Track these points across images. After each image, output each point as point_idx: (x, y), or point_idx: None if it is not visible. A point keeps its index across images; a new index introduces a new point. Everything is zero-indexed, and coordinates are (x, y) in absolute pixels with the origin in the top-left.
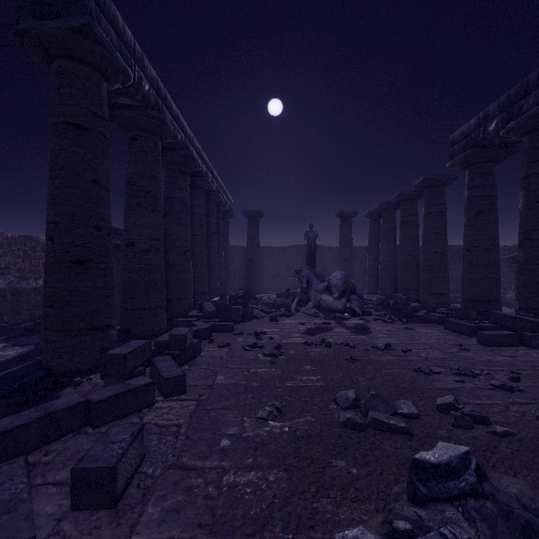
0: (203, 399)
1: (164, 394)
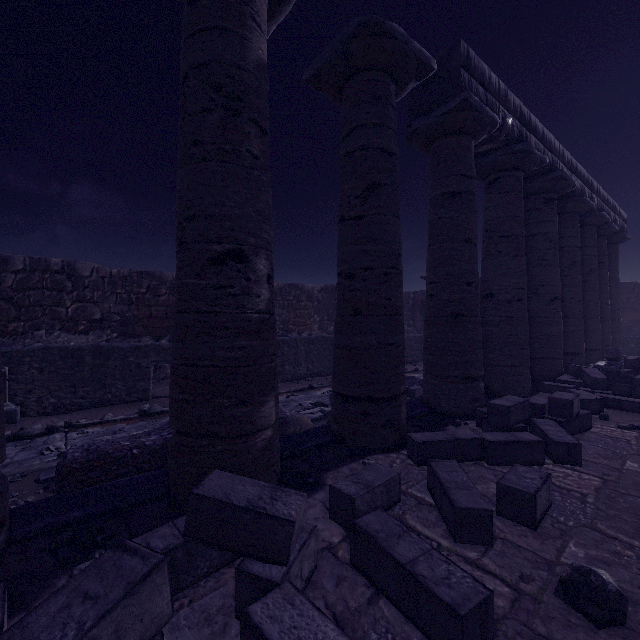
0: (609, 479)
1: (554, 458)
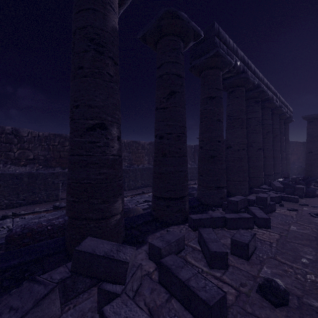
0: (283, 235)
1: (258, 225)
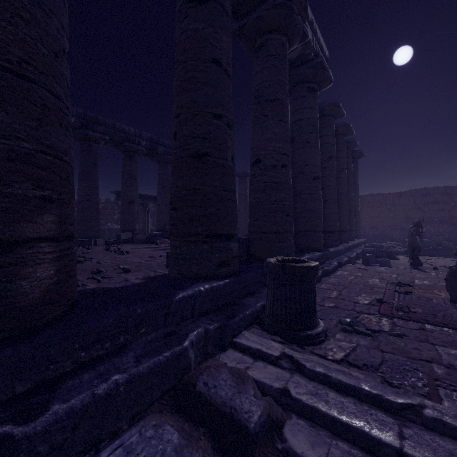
0: None
1: None
